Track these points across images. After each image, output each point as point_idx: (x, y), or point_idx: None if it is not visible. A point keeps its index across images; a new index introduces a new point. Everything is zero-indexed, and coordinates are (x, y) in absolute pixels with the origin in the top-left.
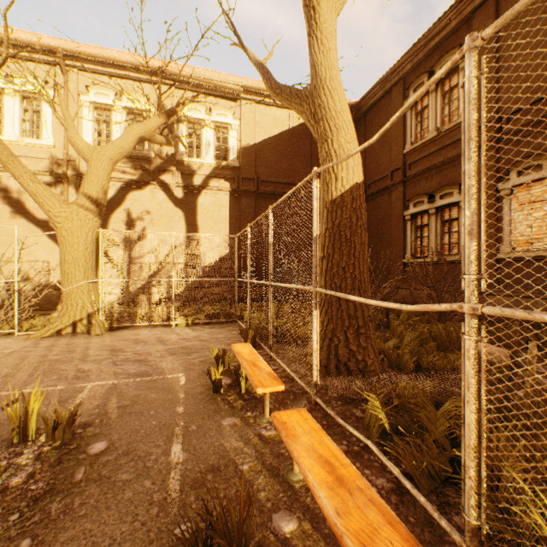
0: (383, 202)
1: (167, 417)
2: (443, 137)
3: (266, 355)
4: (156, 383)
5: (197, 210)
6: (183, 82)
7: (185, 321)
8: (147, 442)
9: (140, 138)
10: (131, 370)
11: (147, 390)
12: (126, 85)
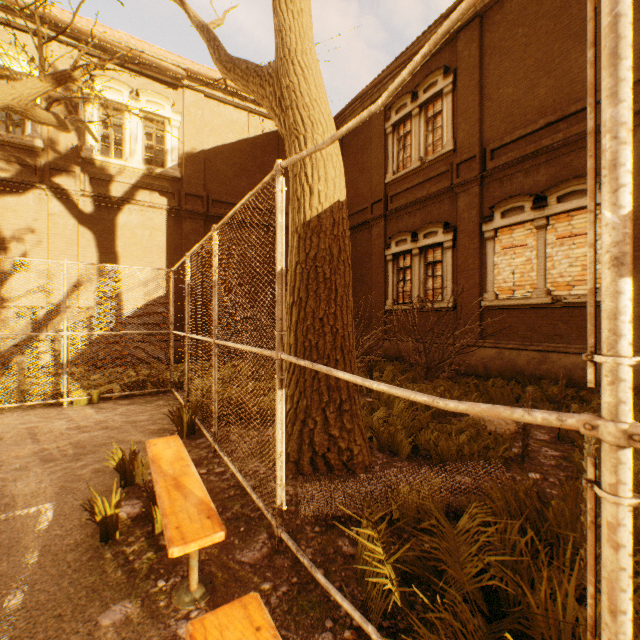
0: (362, 238)
1: None
2: (427, 168)
3: (209, 448)
4: None
5: (117, 233)
6: (93, 45)
7: (86, 396)
8: None
9: (5, 109)
10: None
11: None
12: None
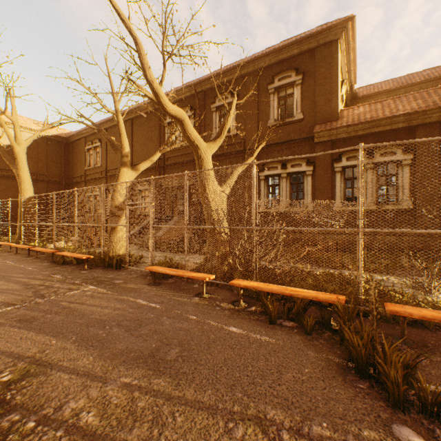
0: (79, 187)
1: None
2: (96, 169)
3: None
4: None
5: None
6: None
7: None
8: None
9: None
10: None
11: None
12: None
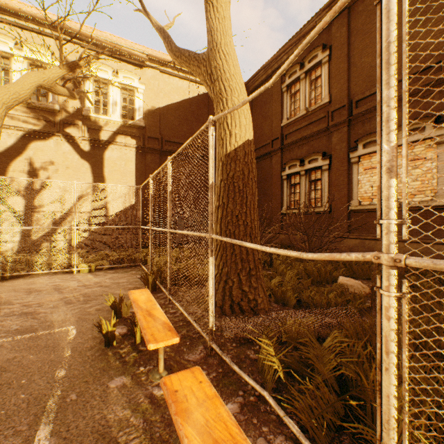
0: (266, 164)
1: (42, 386)
2: (310, 115)
3: (165, 299)
4: (40, 340)
5: (104, 163)
6: (89, 42)
7: (87, 267)
8: (4, 429)
9: (39, 87)
10: (12, 326)
11: (25, 350)
12: (28, 37)
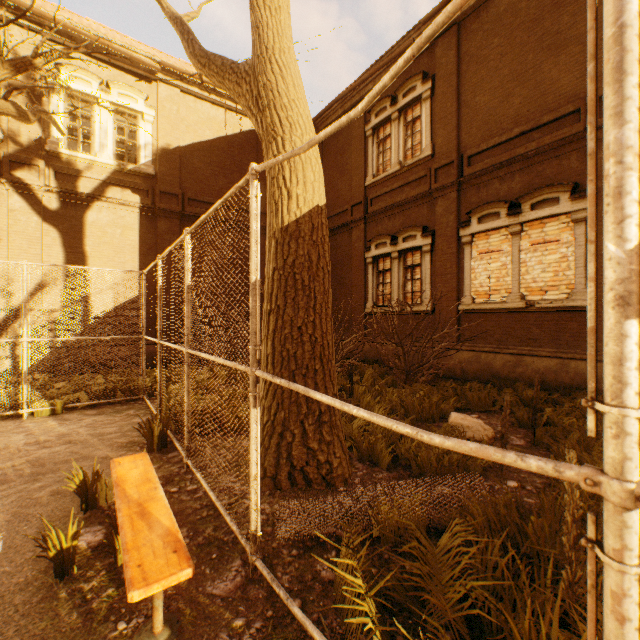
0: (342, 240)
1: None
2: (406, 172)
3: (181, 462)
4: None
5: (85, 231)
6: (58, 32)
7: (48, 407)
8: None
9: None
10: None
11: None
12: None
